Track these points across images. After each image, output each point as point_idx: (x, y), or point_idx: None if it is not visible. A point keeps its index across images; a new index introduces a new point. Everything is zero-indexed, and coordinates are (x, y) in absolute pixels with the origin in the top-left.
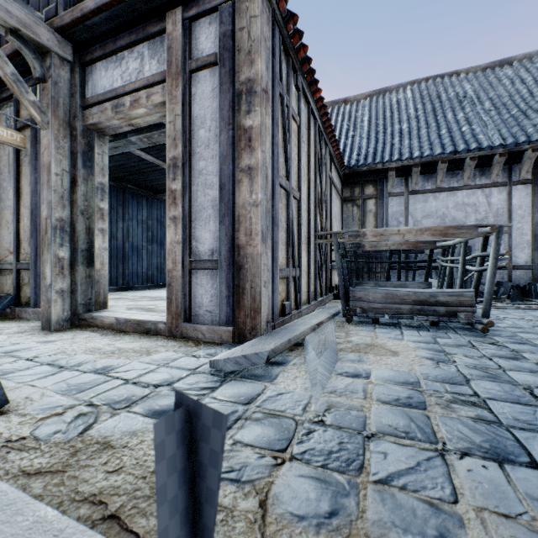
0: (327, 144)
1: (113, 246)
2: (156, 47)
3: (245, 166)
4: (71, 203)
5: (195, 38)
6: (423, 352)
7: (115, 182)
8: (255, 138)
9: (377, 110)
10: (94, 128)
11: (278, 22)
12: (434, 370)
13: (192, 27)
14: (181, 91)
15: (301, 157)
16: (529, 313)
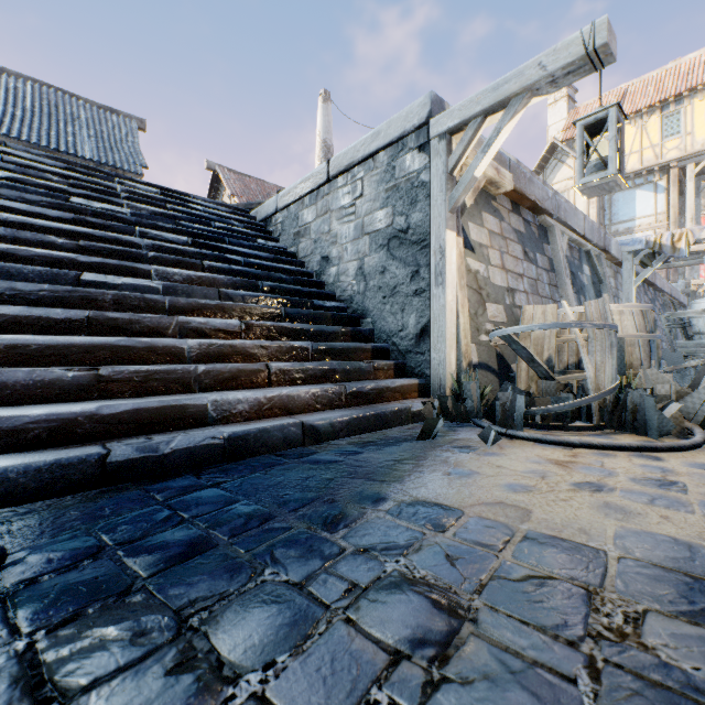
0: None
1: None
2: None
3: None
4: None
5: None
6: None
7: None
8: None
9: None
10: None
11: None
12: None
13: None
14: None
15: None
16: None
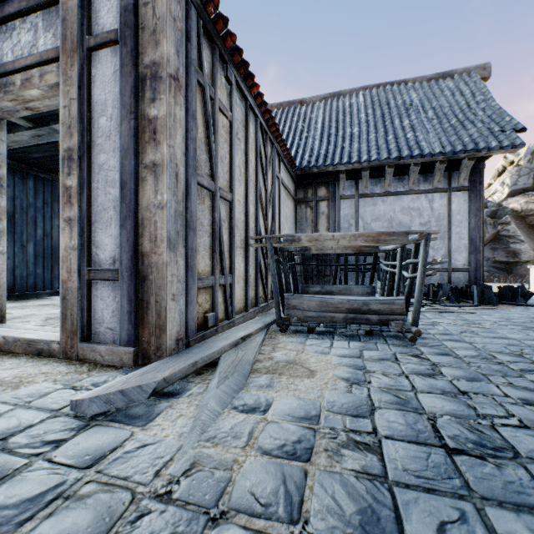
0: (273, 143)
1: (46, 246)
2: (52, 18)
3: (150, 161)
4: None
5: (95, 10)
6: (342, 370)
7: (49, 175)
8: (160, 130)
9: (331, 113)
10: None
11: (195, 2)
12: (343, 396)
13: None
14: (77, 71)
15: (234, 155)
16: (461, 317)
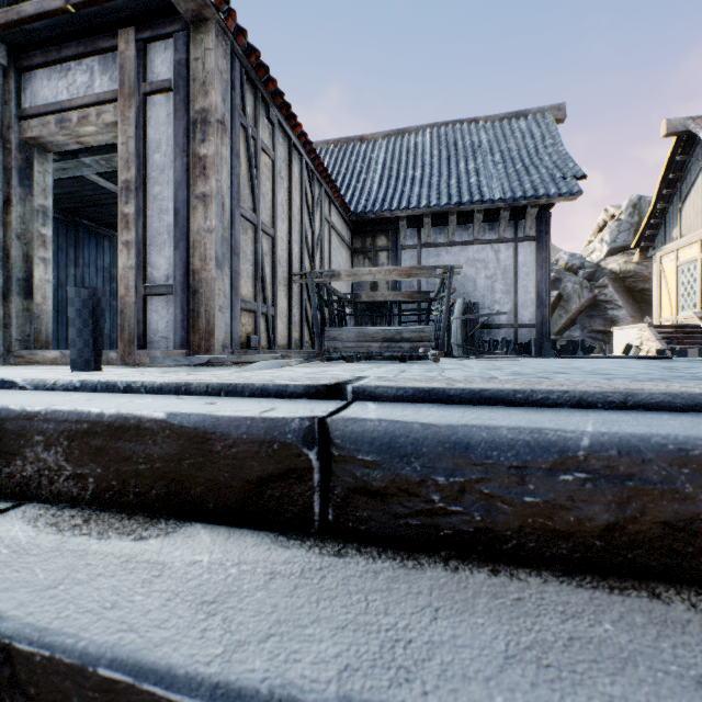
0: (322, 184)
1: (61, 298)
2: (108, 63)
3: (201, 193)
4: (4, 226)
5: (150, 60)
6: (361, 367)
7: (64, 216)
8: (209, 166)
9: (394, 153)
10: (34, 142)
11: (239, 55)
12: (352, 369)
13: (147, 49)
14: (134, 113)
15: (276, 193)
16: None
